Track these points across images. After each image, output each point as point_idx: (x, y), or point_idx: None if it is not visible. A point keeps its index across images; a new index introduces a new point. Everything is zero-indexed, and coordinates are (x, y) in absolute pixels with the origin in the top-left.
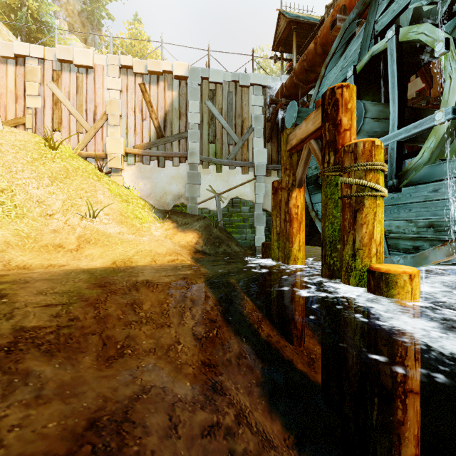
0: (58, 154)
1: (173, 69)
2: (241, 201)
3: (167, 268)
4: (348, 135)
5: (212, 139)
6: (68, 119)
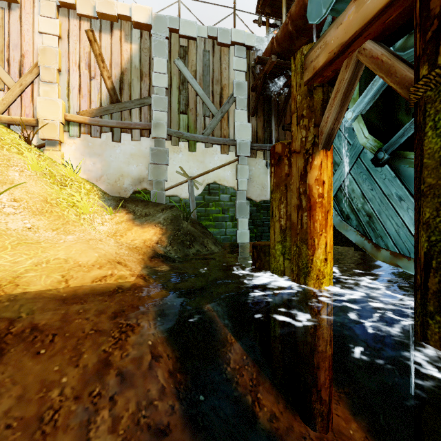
0: None
1: (131, 13)
2: (219, 187)
3: (86, 294)
4: None
5: (184, 108)
6: None
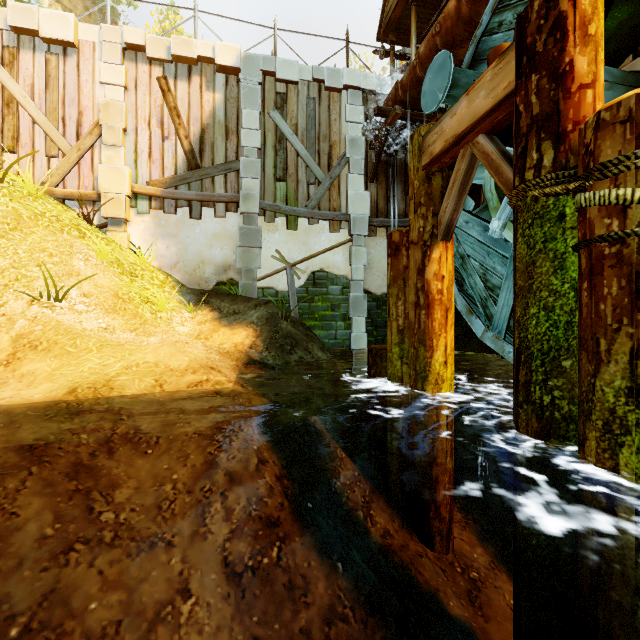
0: (6, 189)
1: (215, 54)
2: (328, 276)
3: (183, 399)
4: (590, 97)
5: (281, 174)
6: (31, 132)
